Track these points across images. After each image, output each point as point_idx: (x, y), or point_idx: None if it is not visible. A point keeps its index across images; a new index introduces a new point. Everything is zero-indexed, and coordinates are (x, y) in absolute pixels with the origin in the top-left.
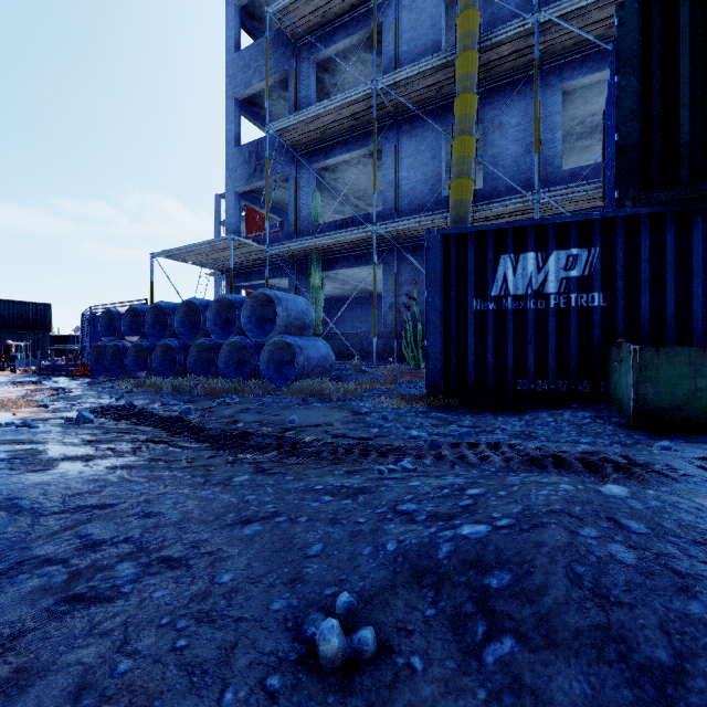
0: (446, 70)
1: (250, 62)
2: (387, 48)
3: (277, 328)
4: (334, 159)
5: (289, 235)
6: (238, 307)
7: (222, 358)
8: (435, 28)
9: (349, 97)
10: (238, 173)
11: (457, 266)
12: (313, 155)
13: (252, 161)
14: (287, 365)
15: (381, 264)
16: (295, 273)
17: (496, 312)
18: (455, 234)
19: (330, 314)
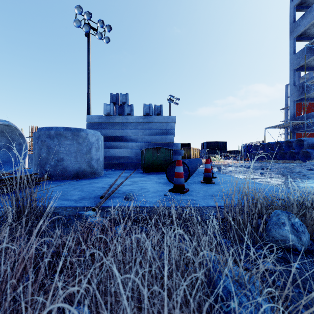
0: None
1: (299, 56)
2: None
3: (304, 147)
4: None
5: None
6: (292, 142)
7: (287, 155)
8: None
9: None
10: (294, 95)
11: None
12: None
13: (300, 90)
14: (309, 157)
15: None
16: None
17: None
18: None
19: None
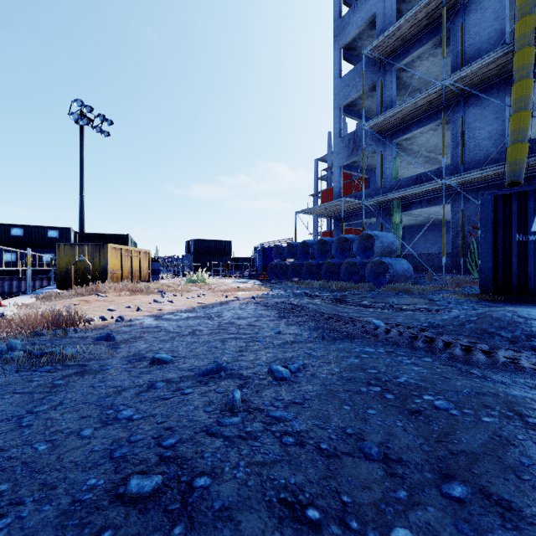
0: (508, 55)
1: (349, 82)
2: (454, 45)
3: (376, 253)
4: (410, 134)
5: (376, 190)
6: (351, 242)
7: (342, 270)
8: (499, 18)
9: (423, 95)
10: (341, 154)
11: (504, 214)
12: (394, 134)
13: (350, 145)
14: (380, 275)
15: (449, 203)
16: (381, 215)
17: (535, 241)
18: (502, 194)
19: (405, 238)
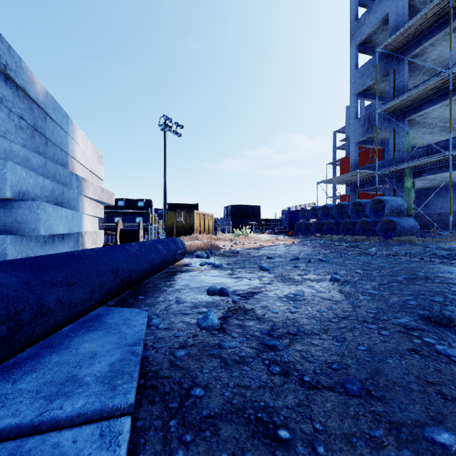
0: None
1: (364, 72)
2: None
3: (385, 214)
4: (421, 112)
5: (390, 161)
6: (364, 205)
7: (356, 227)
8: None
9: (431, 82)
10: (357, 133)
11: None
12: (406, 113)
13: (365, 125)
14: (390, 230)
15: None
16: (393, 181)
17: None
18: None
19: (421, 200)
